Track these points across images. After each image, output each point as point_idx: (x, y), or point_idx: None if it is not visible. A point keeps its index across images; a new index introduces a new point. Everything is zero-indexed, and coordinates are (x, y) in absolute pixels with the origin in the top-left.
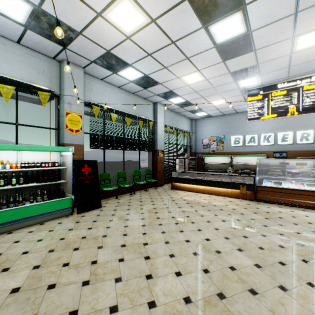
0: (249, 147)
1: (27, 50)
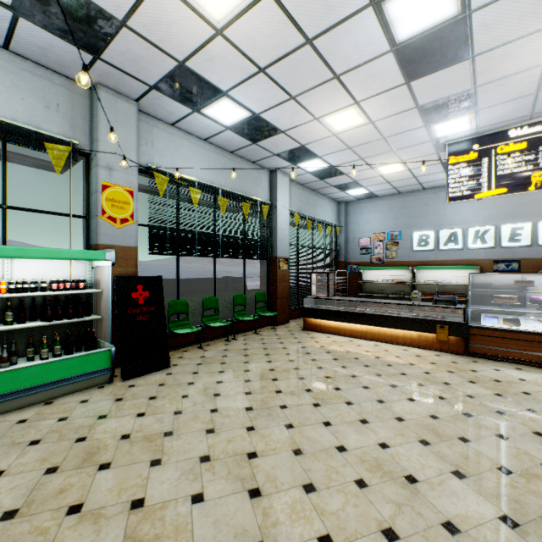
0: (447, 253)
1: (25, 64)
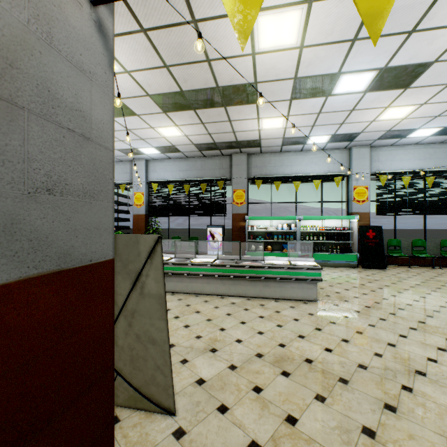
0: None
1: (327, 152)
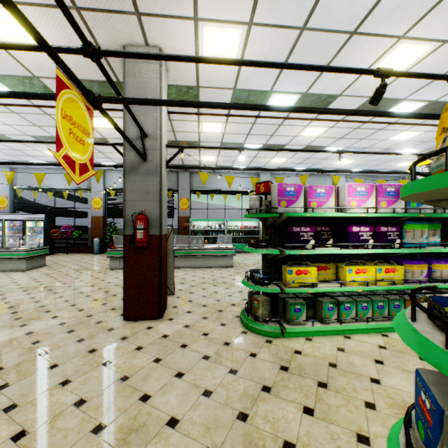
0: None
1: (245, 175)
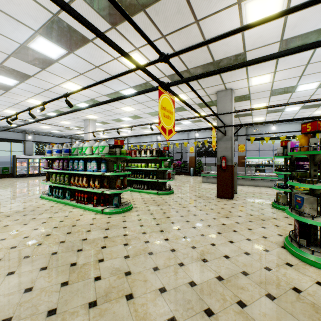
0: None
1: (291, 124)
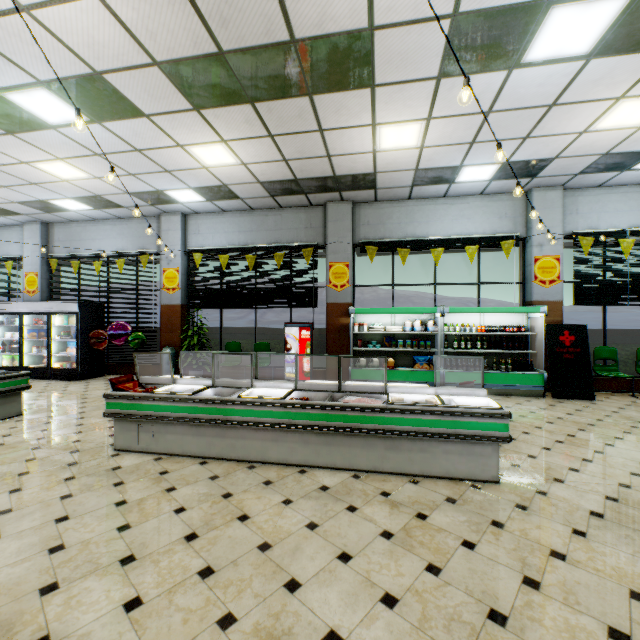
0: None
1: (488, 198)
